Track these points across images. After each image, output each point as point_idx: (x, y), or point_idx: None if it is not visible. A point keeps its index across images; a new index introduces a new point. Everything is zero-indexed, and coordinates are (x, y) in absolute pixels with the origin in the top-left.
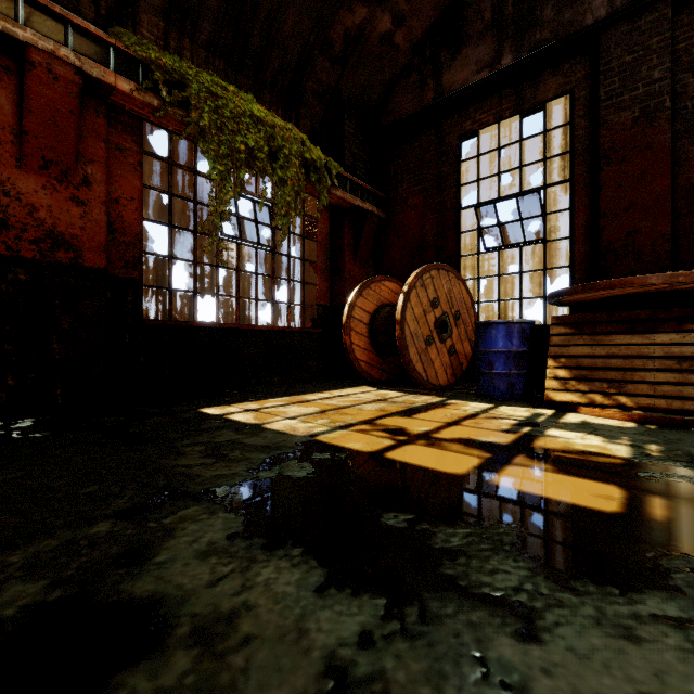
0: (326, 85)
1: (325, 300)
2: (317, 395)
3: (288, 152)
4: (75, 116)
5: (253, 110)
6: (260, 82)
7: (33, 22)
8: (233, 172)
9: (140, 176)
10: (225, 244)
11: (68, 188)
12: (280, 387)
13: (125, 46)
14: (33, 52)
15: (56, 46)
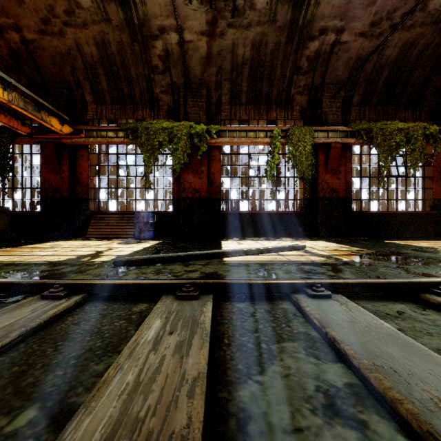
0: (440, 86)
1: (439, 196)
2: (433, 241)
3: (416, 136)
4: (339, 156)
5: (398, 126)
6: (399, 104)
7: (330, 135)
8: (390, 155)
9: (351, 163)
10: (386, 182)
11: (335, 175)
12: (410, 238)
13: (352, 128)
14: (331, 144)
15: (336, 139)
